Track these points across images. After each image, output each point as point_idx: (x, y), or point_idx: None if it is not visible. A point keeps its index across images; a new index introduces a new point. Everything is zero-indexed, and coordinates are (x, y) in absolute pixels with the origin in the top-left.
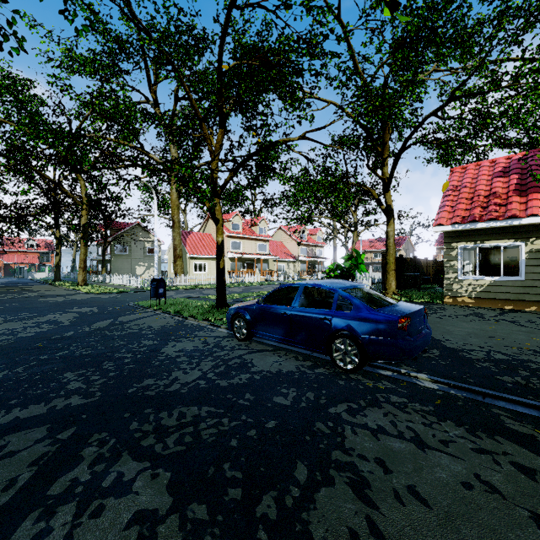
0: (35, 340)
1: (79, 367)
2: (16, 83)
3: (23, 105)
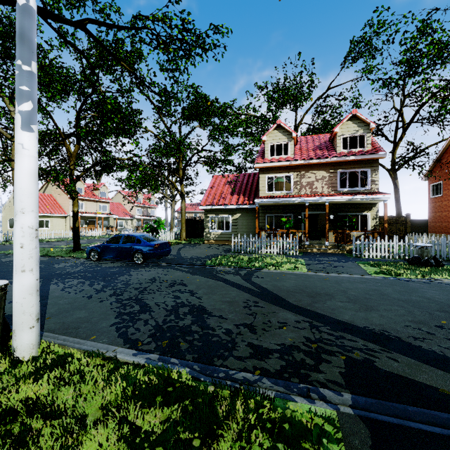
0: None
1: None
2: None
3: None
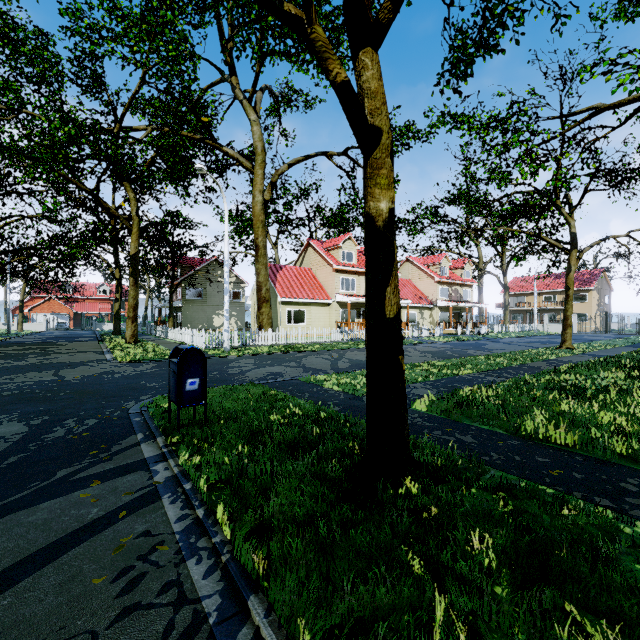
0: None
1: None
2: (18, 30)
3: None
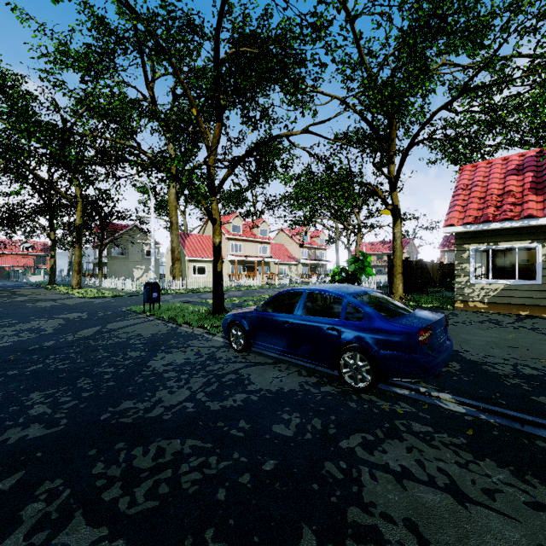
0: (8, 351)
1: (50, 385)
2: (5, 78)
3: (2, 95)
